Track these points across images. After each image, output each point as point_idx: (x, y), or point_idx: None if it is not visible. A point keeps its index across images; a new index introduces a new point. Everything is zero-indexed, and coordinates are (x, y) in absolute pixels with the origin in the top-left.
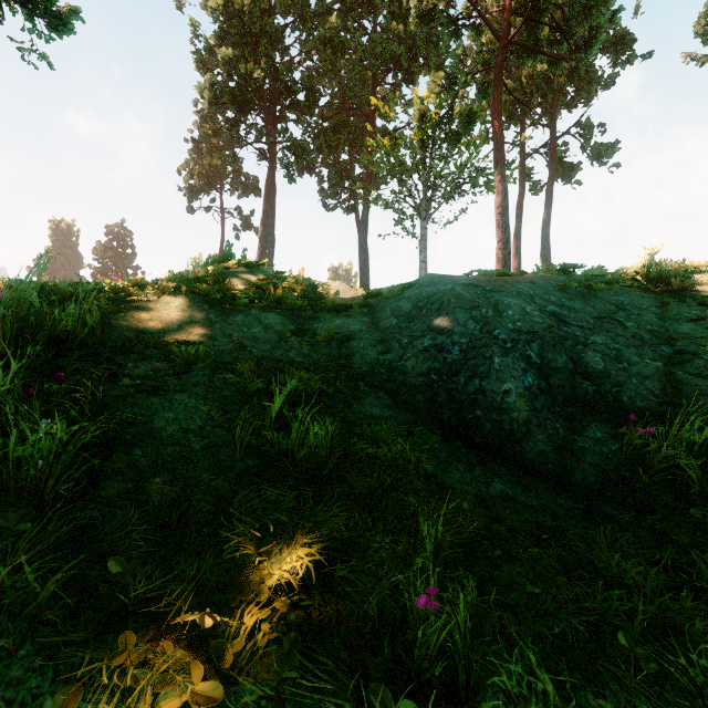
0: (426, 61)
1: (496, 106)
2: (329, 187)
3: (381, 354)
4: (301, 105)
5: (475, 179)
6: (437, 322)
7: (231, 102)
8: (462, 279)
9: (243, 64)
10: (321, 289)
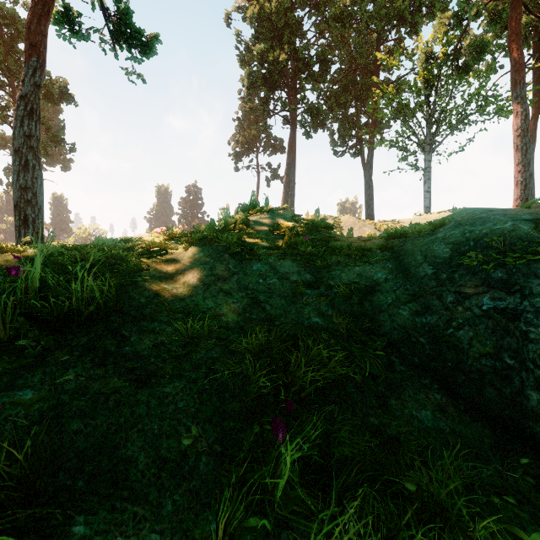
0: (429, 10)
1: (513, 28)
2: (338, 138)
3: (416, 315)
4: (316, 75)
5: (485, 107)
6: (498, 275)
7: (263, 84)
8: (522, 213)
9: (272, 53)
10: (332, 222)
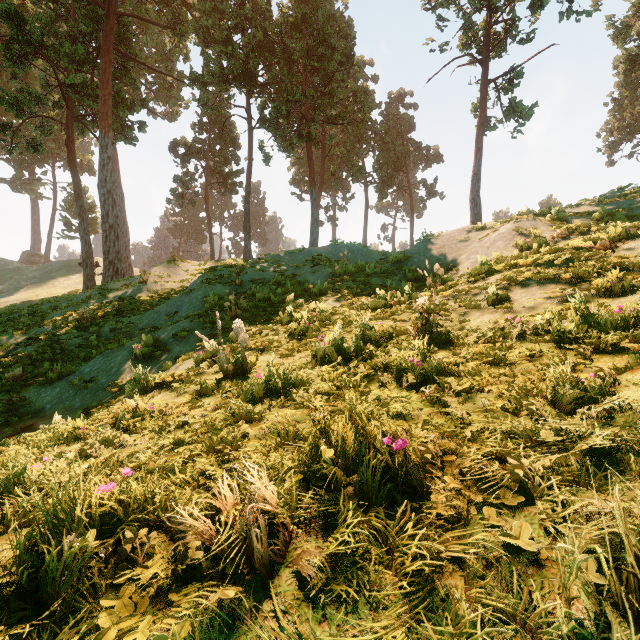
0: None
1: None
2: None
3: None
4: None
5: None
6: None
7: None
8: None
9: None
10: None
